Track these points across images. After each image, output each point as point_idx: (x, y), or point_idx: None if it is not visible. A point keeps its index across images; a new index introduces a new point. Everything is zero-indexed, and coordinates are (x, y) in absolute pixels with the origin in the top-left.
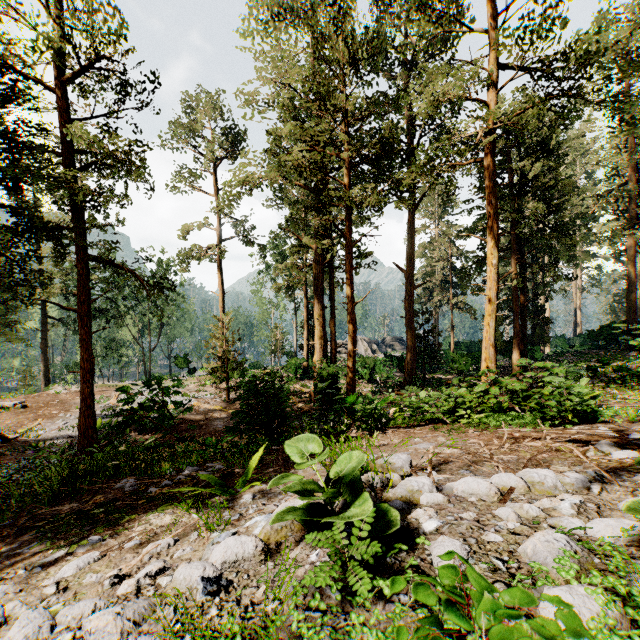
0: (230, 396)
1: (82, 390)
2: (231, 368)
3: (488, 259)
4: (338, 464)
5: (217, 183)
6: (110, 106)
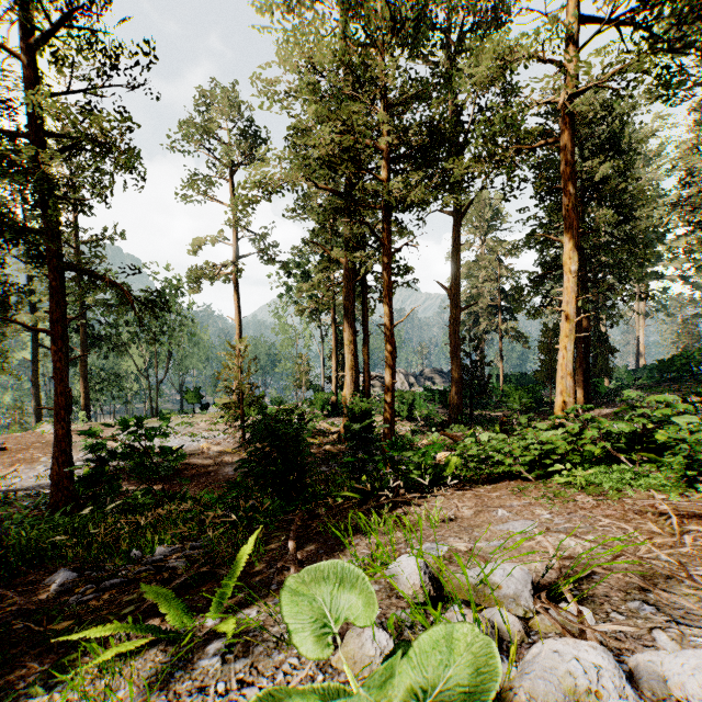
0: (246, 436)
1: (55, 431)
2: (247, 404)
3: (565, 265)
4: (410, 663)
5: (232, 191)
6: (89, 76)
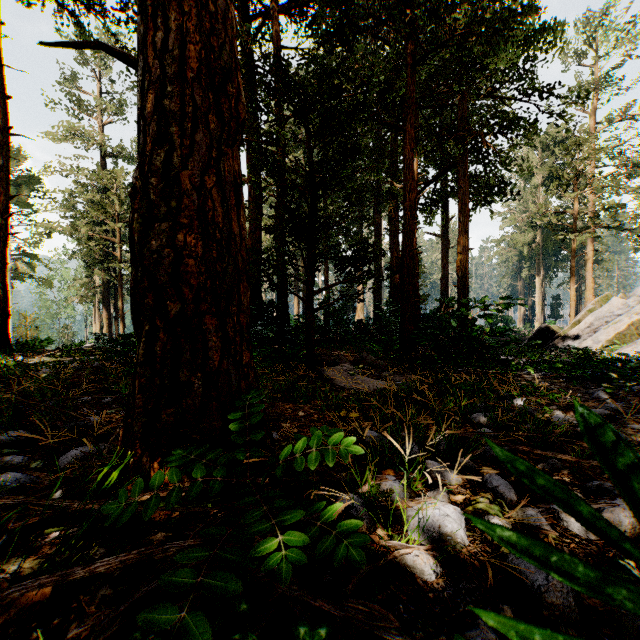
0: None
1: None
2: None
3: None
4: None
5: None
6: None
